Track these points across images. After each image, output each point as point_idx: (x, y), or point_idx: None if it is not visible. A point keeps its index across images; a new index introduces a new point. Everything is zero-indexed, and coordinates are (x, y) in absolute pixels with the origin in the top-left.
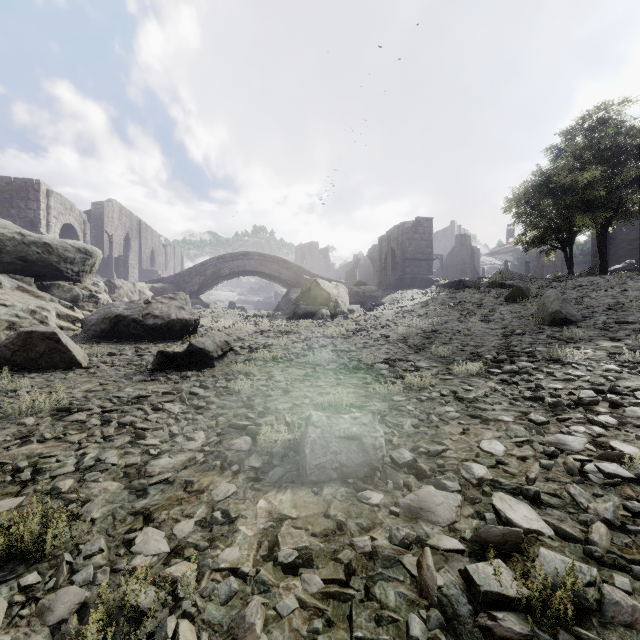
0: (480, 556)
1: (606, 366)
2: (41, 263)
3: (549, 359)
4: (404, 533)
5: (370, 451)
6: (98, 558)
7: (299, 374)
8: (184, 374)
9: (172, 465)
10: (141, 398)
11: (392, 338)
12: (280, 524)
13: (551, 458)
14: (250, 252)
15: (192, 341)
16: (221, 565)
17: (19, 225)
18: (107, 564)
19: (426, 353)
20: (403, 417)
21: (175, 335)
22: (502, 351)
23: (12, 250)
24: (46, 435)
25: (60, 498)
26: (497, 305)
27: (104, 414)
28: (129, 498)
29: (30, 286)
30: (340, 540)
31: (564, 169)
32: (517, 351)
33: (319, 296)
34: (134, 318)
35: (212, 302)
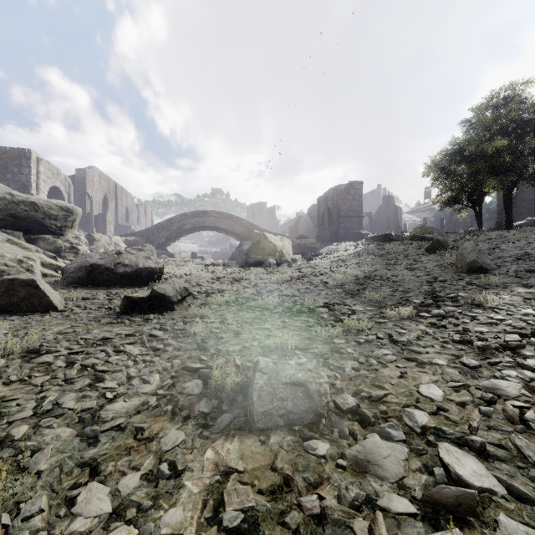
0: (434, 520)
1: (524, 311)
2: (29, 219)
3: (471, 304)
4: (354, 494)
5: (315, 397)
6: (37, 520)
7: (249, 317)
8: (147, 317)
9: (126, 409)
10: (106, 340)
11: (330, 284)
12: (226, 478)
13: (489, 404)
14: (209, 210)
15: (154, 287)
16: (163, 530)
17: (13, 187)
18: (45, 527)
19: (361, 298)
20: (344, 360)
21: (142, 281)
22: (428, 296)
23: (3, 208)
24: (12, 378)
25: (12, 446)
26: (419, 255)
27: (70, 356)
28: (79, 446)
29: (19, 239)
30: (287, 499)
31: (476, 139)
32: (441, 296)
33: (267, 247)
34: (107, 267)
35: (177, 252)
